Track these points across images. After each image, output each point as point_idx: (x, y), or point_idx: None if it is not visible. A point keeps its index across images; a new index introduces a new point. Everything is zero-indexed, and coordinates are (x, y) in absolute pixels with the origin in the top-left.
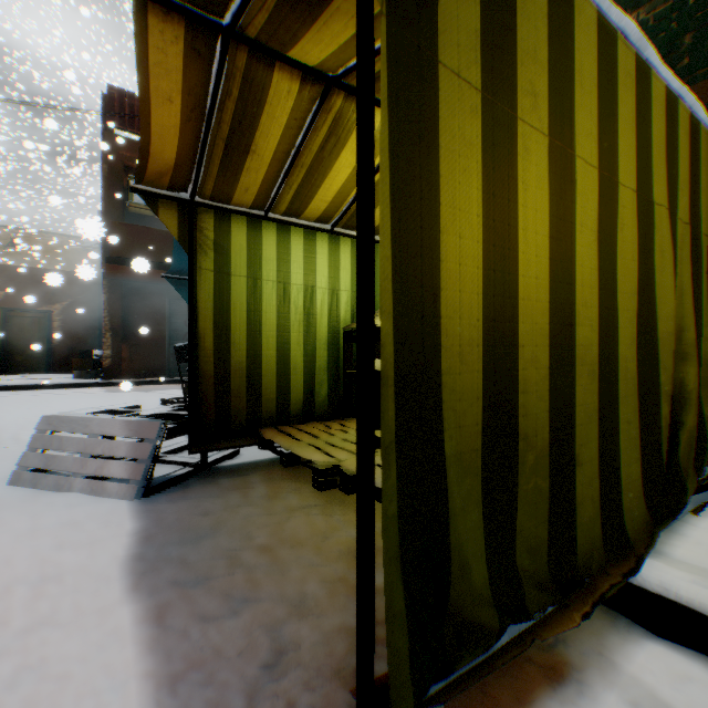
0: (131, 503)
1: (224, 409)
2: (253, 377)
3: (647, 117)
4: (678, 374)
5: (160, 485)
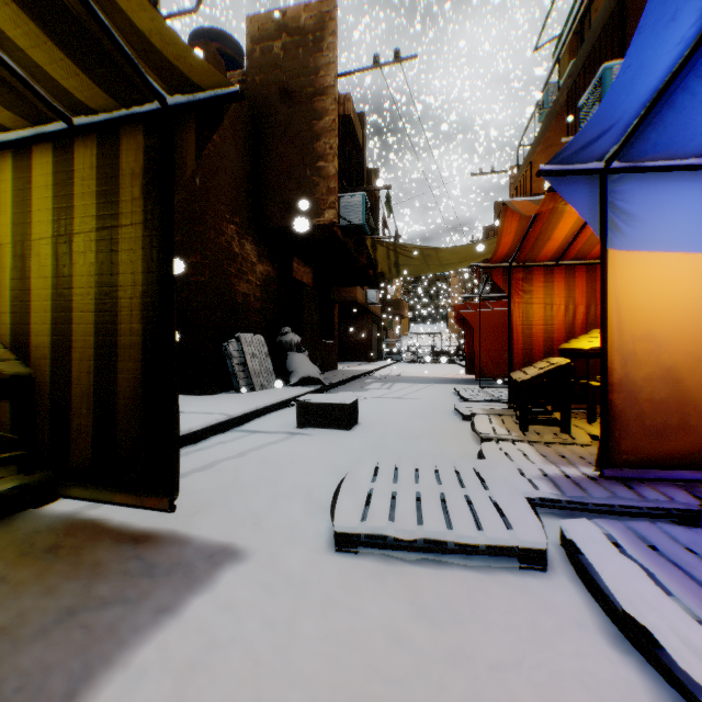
0: None
1: None
2: None
3: None
4: None
5: None
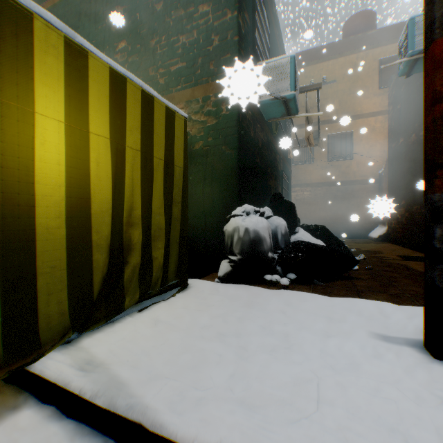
0: None
1: None
2: None
3: (85, 80)
4: (129, 234)
5: None
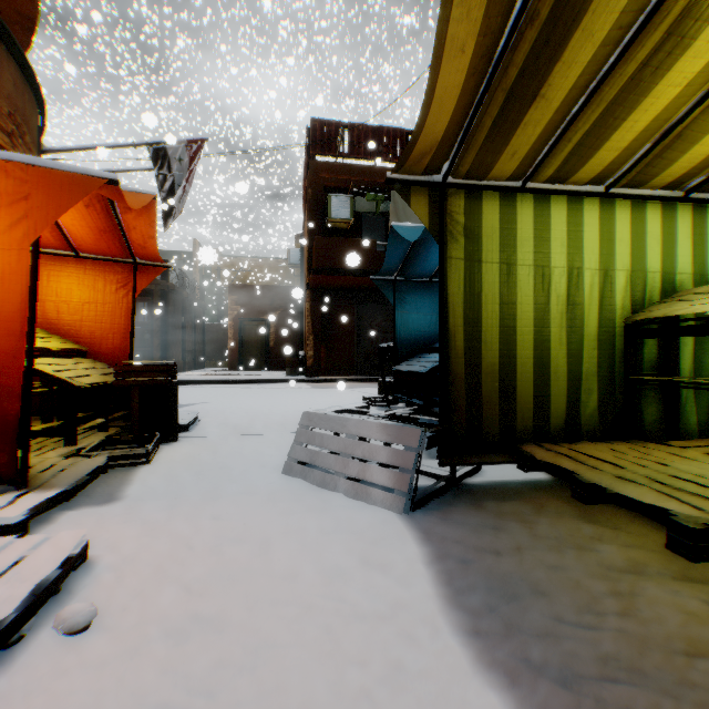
0: (401, 517)
1: (474, 418)
2: (506, 382)
3: None
4: None
5: (422, 499)
